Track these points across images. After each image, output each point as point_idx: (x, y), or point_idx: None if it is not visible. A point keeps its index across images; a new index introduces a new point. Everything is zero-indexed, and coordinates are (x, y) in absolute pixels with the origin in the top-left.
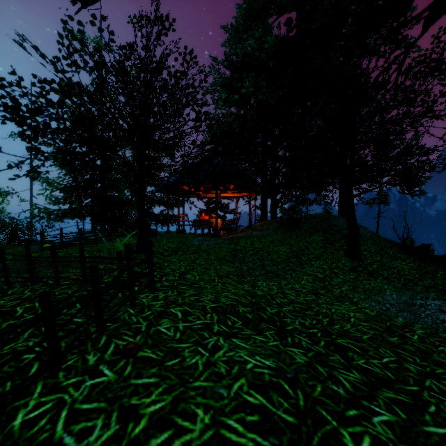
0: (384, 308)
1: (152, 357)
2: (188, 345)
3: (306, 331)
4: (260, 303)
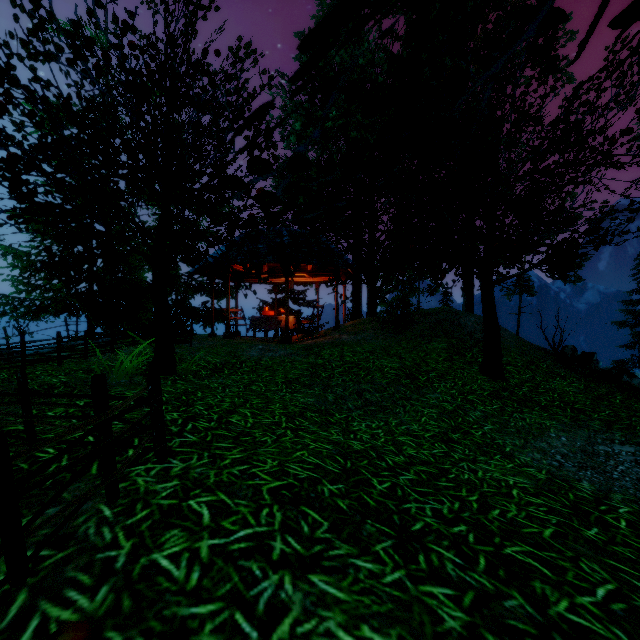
0: (555, 463)
1: None
2: (213, 607)
3: (448, 531)
4: (360, 470)
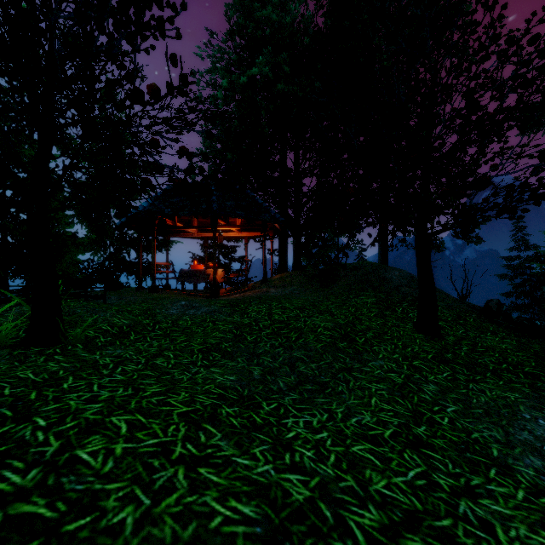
0: None
1: None
2: None
3: None
4: None
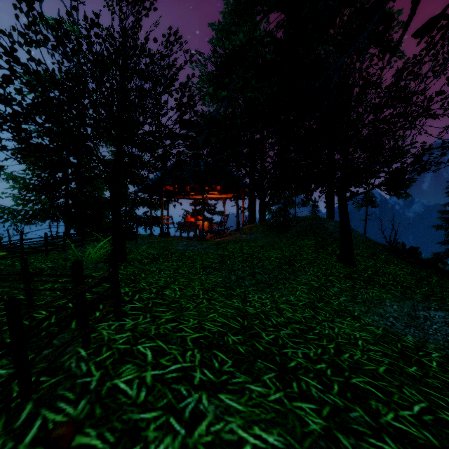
0: (389, 323)
1: (96, 447)
2: (155, 414)
3: (313, 367)
4: (253, 327)
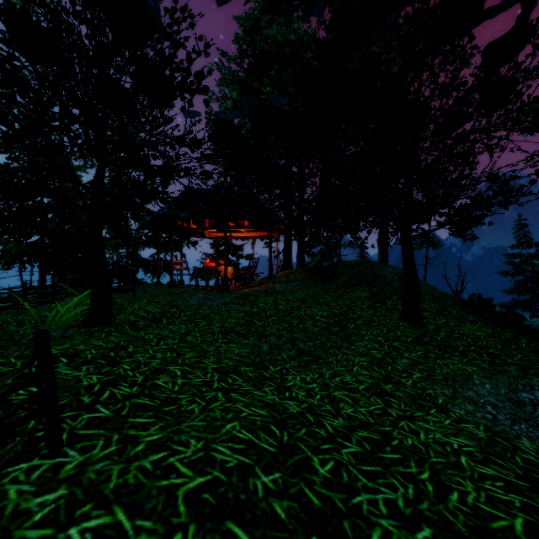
0: (488, 416)
1: None
2: None
3: None
4: (298, 445)
